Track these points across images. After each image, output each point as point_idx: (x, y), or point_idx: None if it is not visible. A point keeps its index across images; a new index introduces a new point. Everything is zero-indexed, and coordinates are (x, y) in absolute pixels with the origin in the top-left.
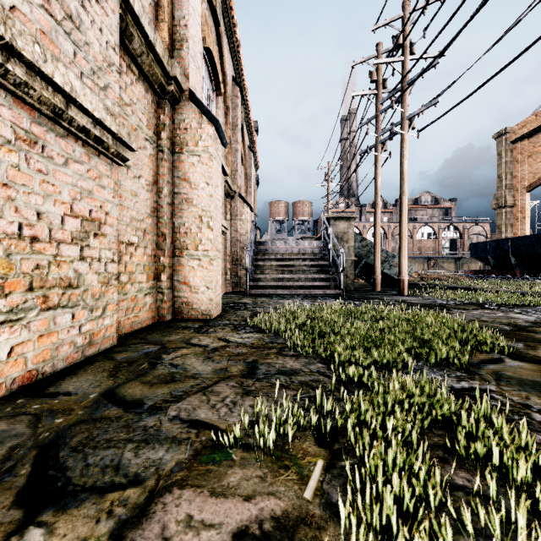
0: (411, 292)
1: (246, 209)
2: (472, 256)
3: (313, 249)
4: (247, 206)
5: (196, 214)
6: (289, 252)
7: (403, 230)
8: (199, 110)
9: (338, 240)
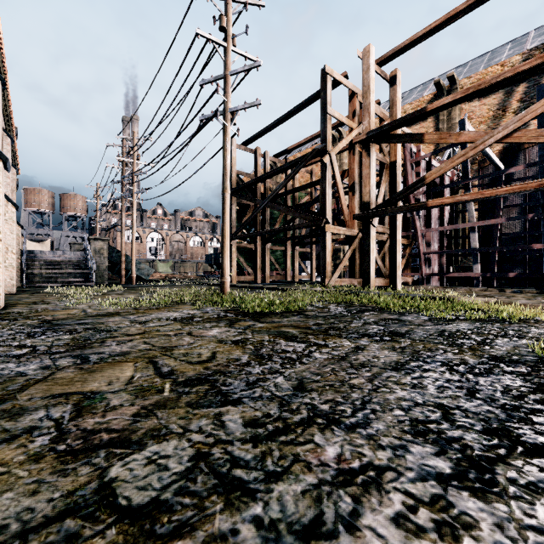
0: (138, 283)
1: (18, 228)
2: (206, 263)
3: (77, 258)
4: (19, 226)
5: (5, 246)
6: (57, 259)
7: (133, 251)
8: (7, 200)
9: (97, 253)
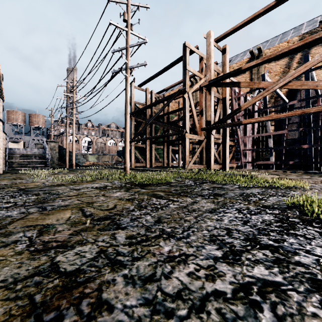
0: (76, 168)
1: (3, 134)
2: (117, 155)
3: (40, 152)
4: (4, 133)
5: None
6: (27, 153)
7: (73, 148)
8: None
9: (51, 149)
